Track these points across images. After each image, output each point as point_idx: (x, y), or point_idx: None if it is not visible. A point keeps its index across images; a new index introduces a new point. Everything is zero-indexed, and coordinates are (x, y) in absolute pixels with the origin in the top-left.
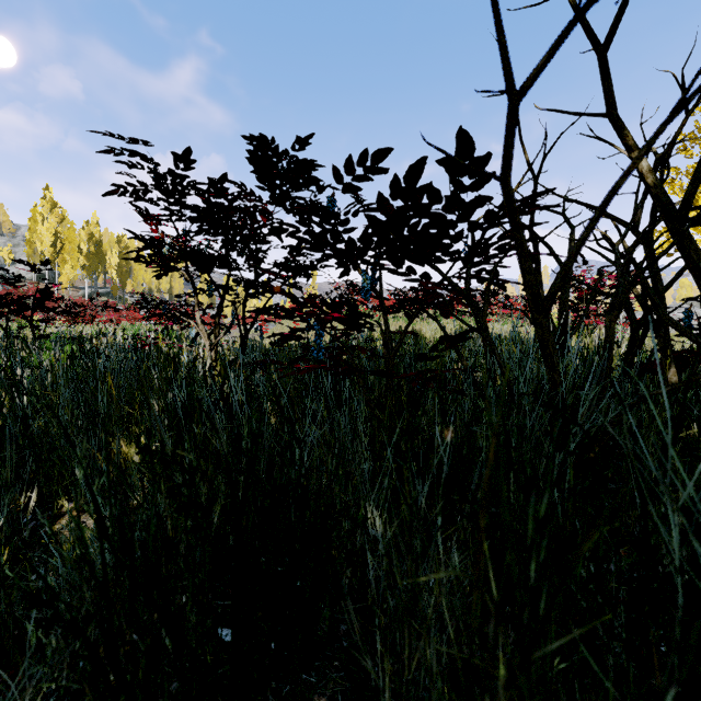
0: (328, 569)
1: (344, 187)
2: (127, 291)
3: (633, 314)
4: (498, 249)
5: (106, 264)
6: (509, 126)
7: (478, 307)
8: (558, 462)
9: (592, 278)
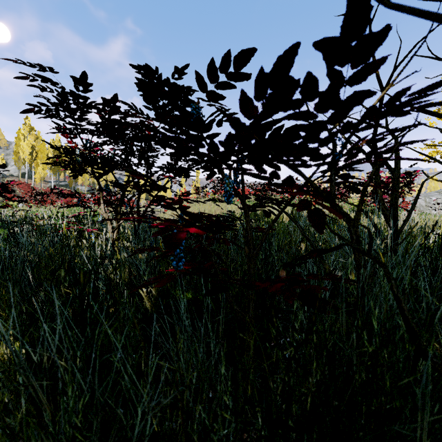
0: None
1: (208, 95)
2: (79, 184)
3: None
4: (369, 153)
5: None
6: None
7: (347, 214)
8: None
9: (386, 176)
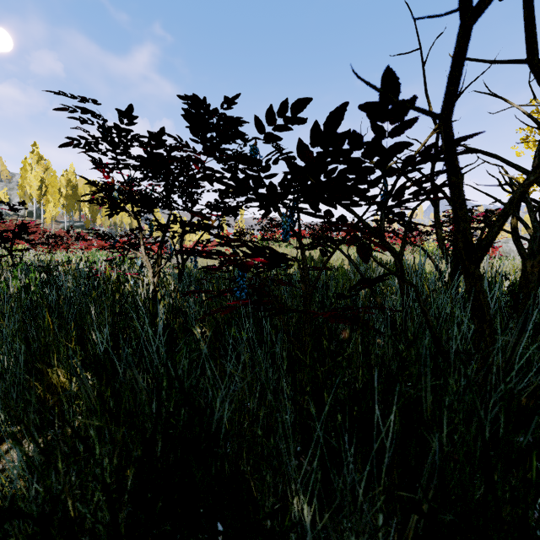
0: (249, 509)
1: (265, 137)
2: (97, 225)
3: (525, 252)
4: (413, 193)
5: (81, 203)
6: (459, 52)
7: (393, 249)
8: (489, 418)
9: None
